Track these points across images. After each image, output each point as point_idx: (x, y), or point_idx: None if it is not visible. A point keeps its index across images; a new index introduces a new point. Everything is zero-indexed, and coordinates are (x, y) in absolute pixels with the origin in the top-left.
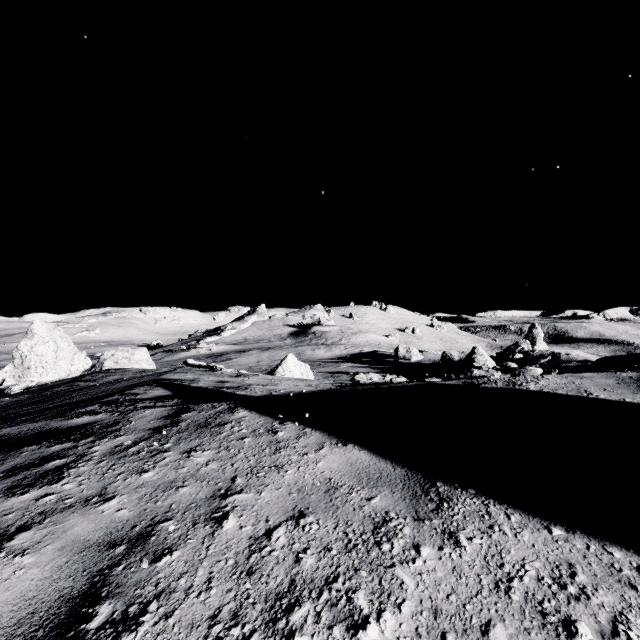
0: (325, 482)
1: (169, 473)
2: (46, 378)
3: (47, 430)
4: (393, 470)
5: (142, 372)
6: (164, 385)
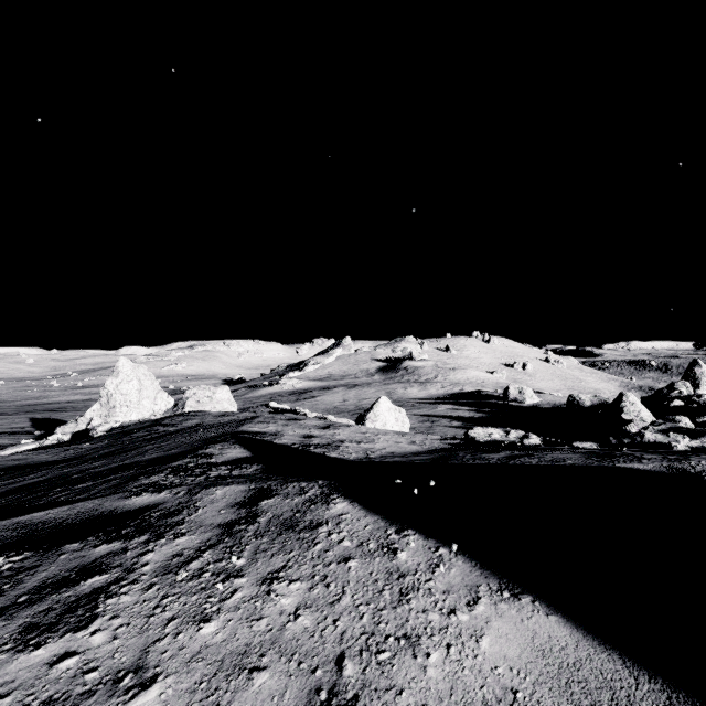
0: (507, 700)
1: (239, 629)
2: (130, 418)
3: (99, 515)
4: (634, 683)
5: (222, 416)
6: (243, 441)
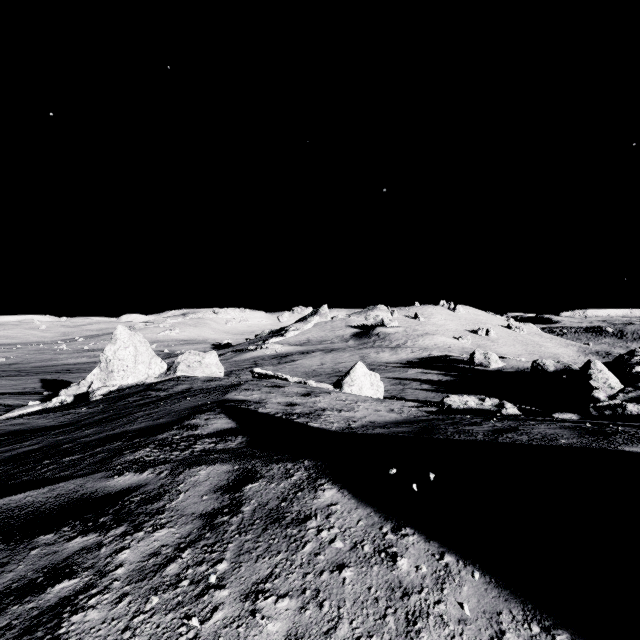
0: None
1: None
2: (127, 381)
3: (78, 498)
4: None
5: (210, 381)
6: (228, 411)
